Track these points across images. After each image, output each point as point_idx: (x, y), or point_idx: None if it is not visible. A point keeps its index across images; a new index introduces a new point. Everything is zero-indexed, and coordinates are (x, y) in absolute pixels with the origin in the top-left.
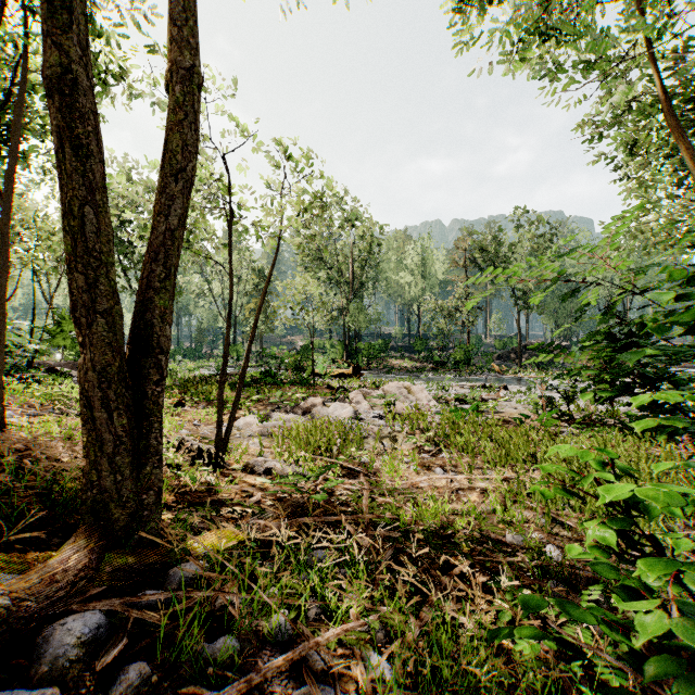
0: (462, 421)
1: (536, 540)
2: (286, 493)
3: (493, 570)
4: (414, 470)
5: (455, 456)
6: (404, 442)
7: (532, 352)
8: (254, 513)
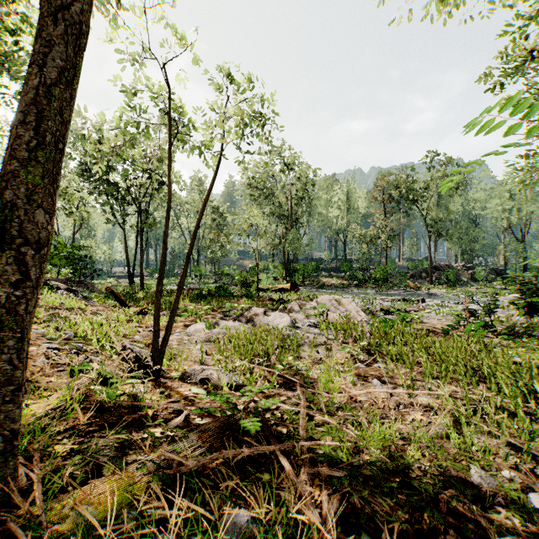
0: (392, 331)
1: (518, 488)
2: (214, 412)
3: (472, 536)
4: (350, 381)
5: (391, 367)
6: (338, 351)
7: (441, 272)
8: (173, 439)
